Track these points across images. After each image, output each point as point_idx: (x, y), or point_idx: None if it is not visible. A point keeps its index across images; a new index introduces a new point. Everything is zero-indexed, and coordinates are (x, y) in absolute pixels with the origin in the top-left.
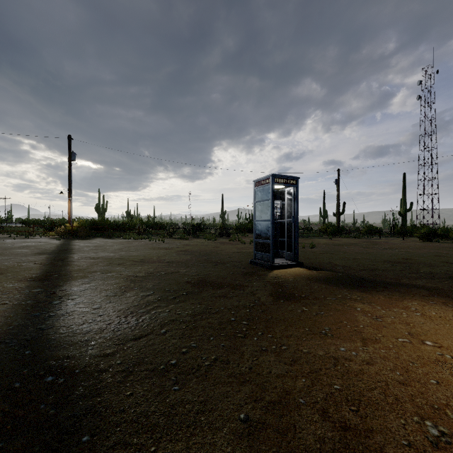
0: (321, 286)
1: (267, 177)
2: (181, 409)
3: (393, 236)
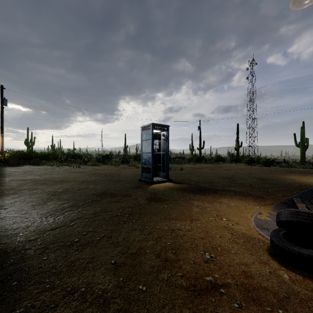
0: (179, 193)
1: (149, 125)
2: (78, 262)
3: (231, 162)
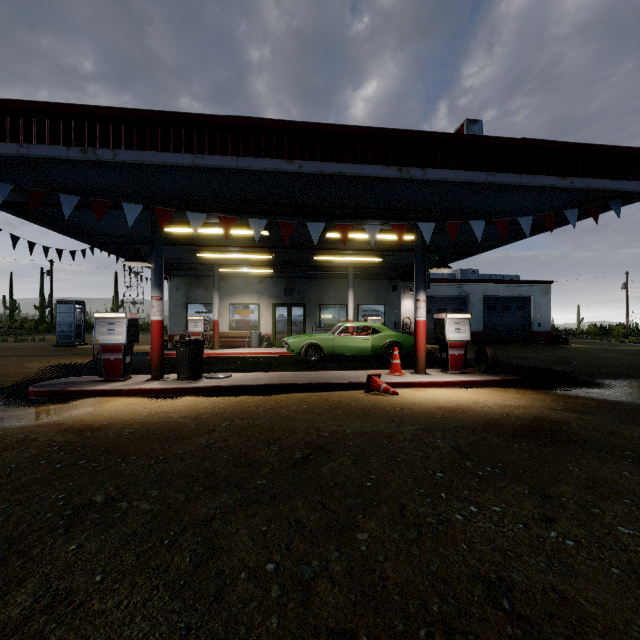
0: None
1: (71, 301)
2: None
3: None
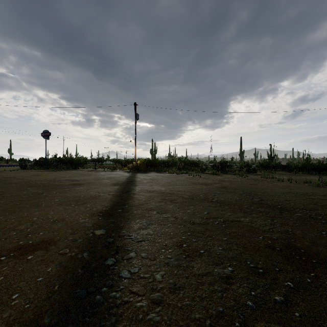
0: None
1: None
2: None
3: None
